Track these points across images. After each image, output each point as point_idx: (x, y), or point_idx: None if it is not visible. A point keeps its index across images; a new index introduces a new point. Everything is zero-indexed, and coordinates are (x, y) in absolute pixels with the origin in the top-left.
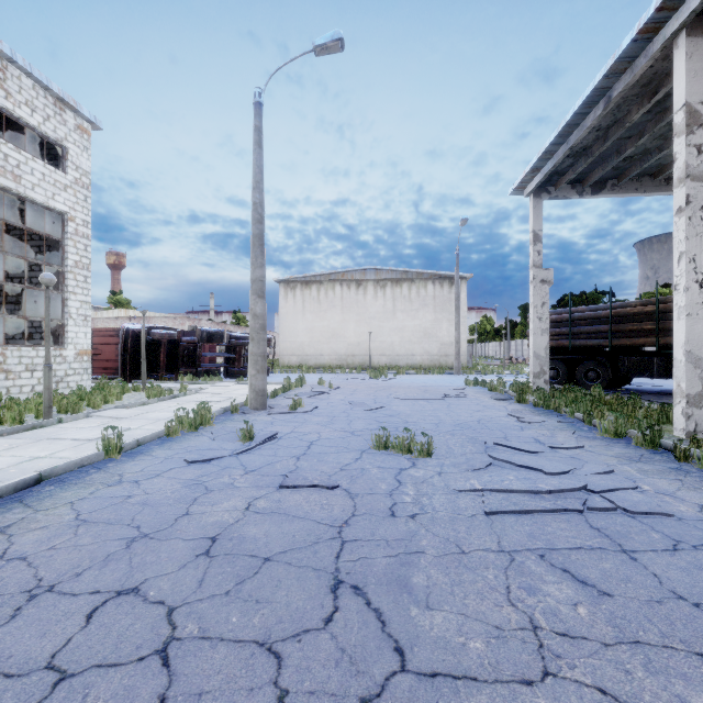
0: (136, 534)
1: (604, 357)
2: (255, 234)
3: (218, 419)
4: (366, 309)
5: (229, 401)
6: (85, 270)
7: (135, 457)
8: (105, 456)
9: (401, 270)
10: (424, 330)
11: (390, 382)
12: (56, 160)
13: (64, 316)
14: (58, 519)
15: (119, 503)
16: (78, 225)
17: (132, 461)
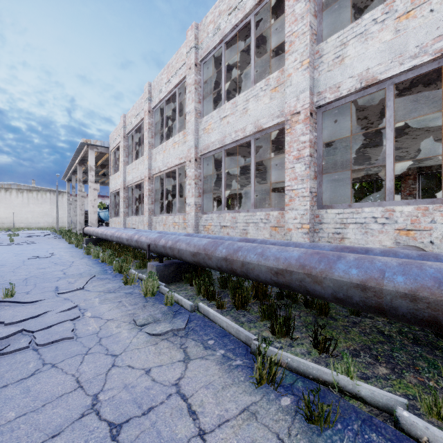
0: None
1: None
2: None
3: None
4: (11, 202)
5: None
6: None
7: None
8: None
9: (32, 186)
10: (45, 212)
11: (21, 232)
12: None
13: None
14: None
15: None
16: None
17: None
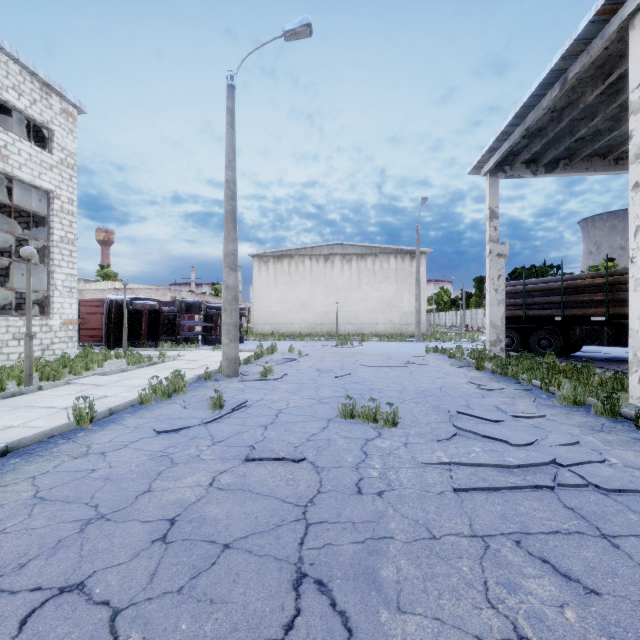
0: (93, 515)
1: (556, 326)
2: (227, 210)
3: (191, 386)
4: (333, 281)
5: (203, 368)
6: (70, 245)
7: (106, 426)
8: (77, 425)
9: (366, 245)
10: (387, 300)
11: (356, 349)
12: (43, 142)
13: (50, 288)
14: (16, 496)
15: (81, 478)
16: (63, 203)
17: (102, 431)
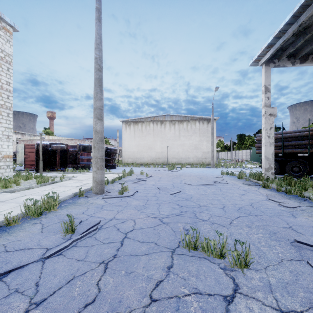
0: None
1: (303, 159)
2: (96, 78)
3: (66, 202)
4: (165, 135)
5: (84, 186)
6: (7, 110)
7: None
8: None
9: (183, 116)
10: (194, 145)
11: (179, 172)
12: None
13: None
14: None
15: None
16: (3, 84)
17: None
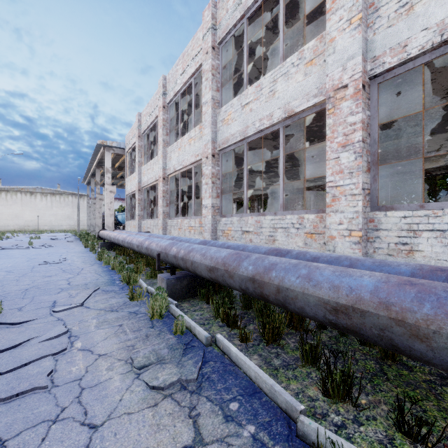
0: None
1: None
2: None
3: None
4: (36, 205)
5: None
6: None
7: None
8: None
9: (55, 190)
10: (67, 215)
11: (44, 235)
12: None
13: None
14: None
15: None
16: None
17: None
